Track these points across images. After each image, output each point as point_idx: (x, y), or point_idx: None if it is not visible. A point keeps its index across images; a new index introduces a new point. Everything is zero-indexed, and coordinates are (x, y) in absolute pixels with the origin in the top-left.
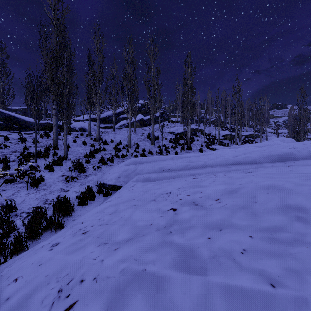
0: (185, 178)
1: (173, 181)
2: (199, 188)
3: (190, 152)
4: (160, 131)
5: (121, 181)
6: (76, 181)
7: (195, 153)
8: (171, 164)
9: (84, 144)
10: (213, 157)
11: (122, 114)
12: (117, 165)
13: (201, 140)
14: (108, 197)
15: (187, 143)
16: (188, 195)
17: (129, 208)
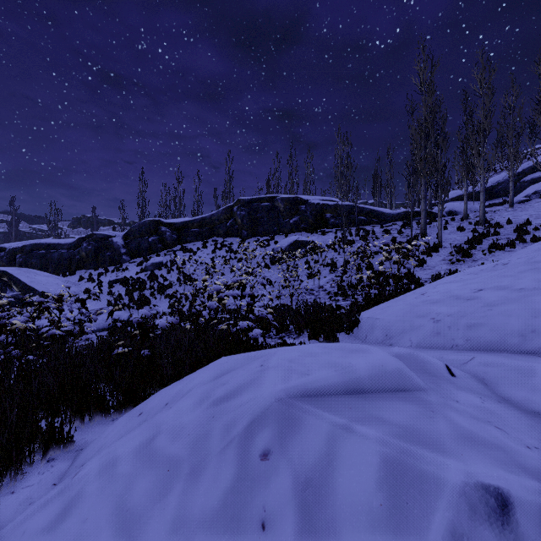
0: None
1: None
2: None
3: None
4: None
5: None
6: (462, 264)
7: None
8: None
9: (460, 229)
10: None
11: (529, 174)
12: (523, 248)
13: None
14: None
15: None
16: None
17: None
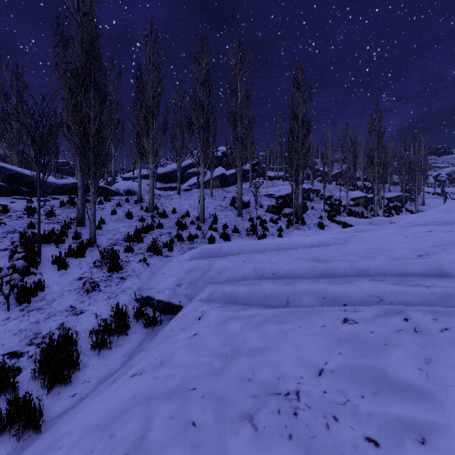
0: (319, 314)
1: (292, 323)
2: (399, 400)
3: (302, 230)
4: (251, 194)
5: (181, 294)
6: (102, 290)
7: (319, 237)
8: (277, 262)
9: (129, 216)
10: (363, 249)
11: (192, 168)
12: (178, 258)
13: (318, 207)
14: (153, 330)
15: (297, 212)
16: (370, 437)
17: (176, 438)
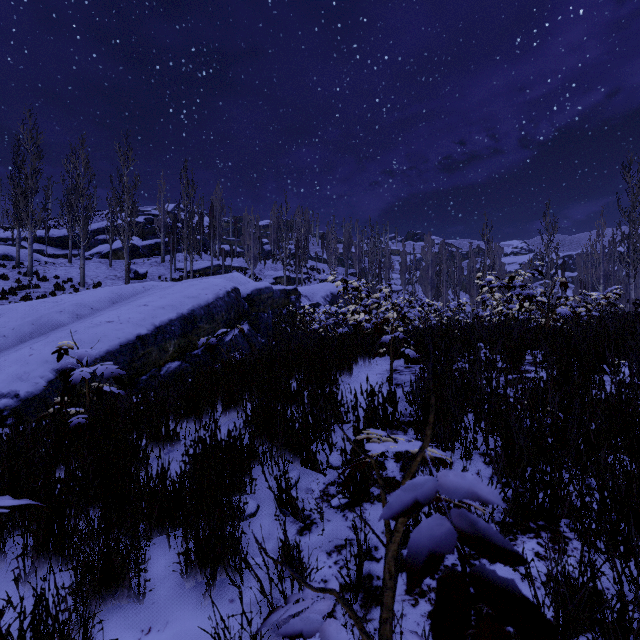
0: None
1: None
2: None
3: None
4: (160, 267)
5: None
6: None
7: None
8: None
9: (5, 278)
10: None
11: (103, 234)
12: None
13: None
14: None
15: None
16: None
17: None
